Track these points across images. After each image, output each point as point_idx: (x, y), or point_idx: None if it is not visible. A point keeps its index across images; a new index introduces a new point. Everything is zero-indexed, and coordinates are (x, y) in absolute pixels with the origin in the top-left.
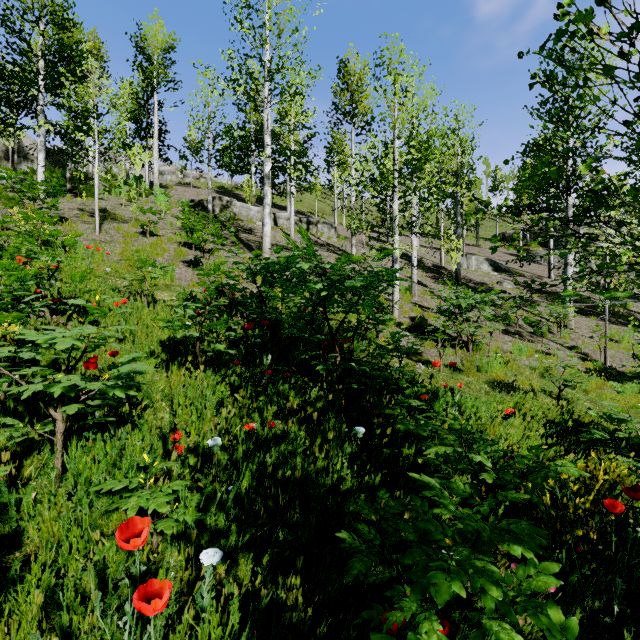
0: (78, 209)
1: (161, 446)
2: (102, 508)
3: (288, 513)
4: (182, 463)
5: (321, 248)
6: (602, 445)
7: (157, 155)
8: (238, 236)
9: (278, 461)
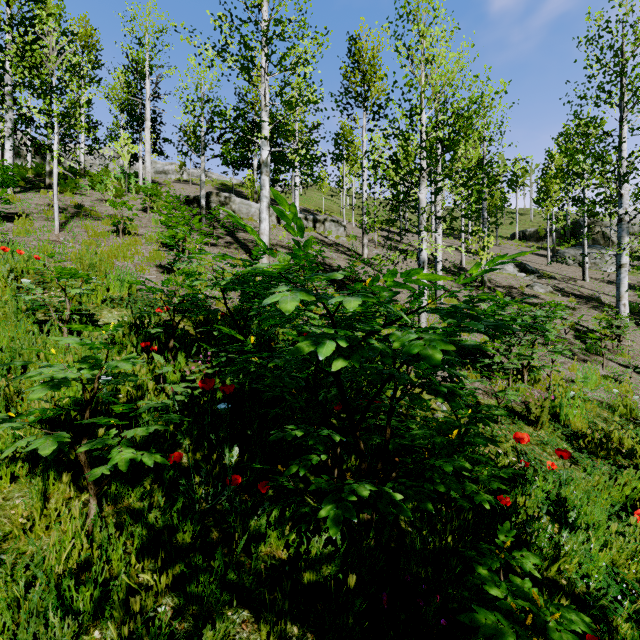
0: (48, 205)
1: None
2: None
3: None
4: None
5: (329, 248)
6: None
7: (149, 147)
8: (234, 235)
9: None
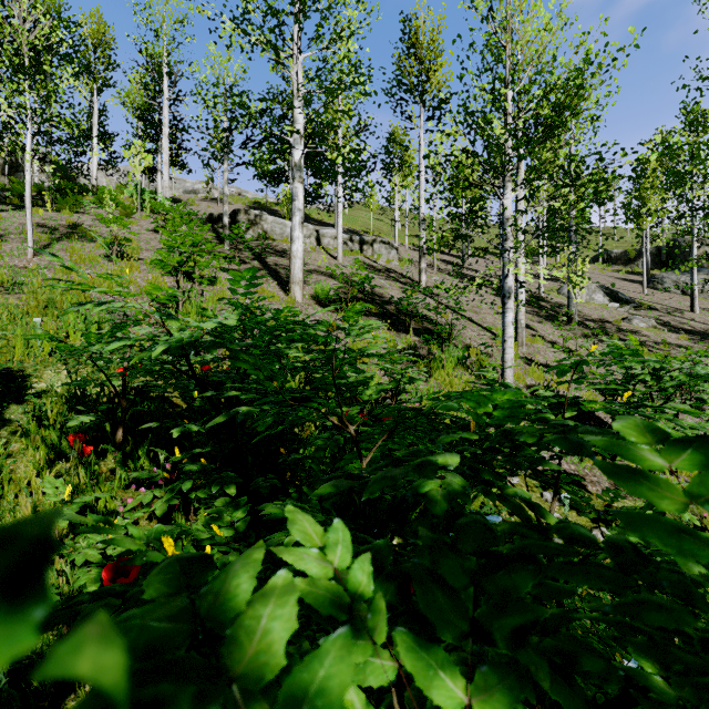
0: (35, 224)
1: None
2: None
3: None
4: None
5: (378, 275)
6: None
7: (167, 158)
8: (263, 259)
9: None
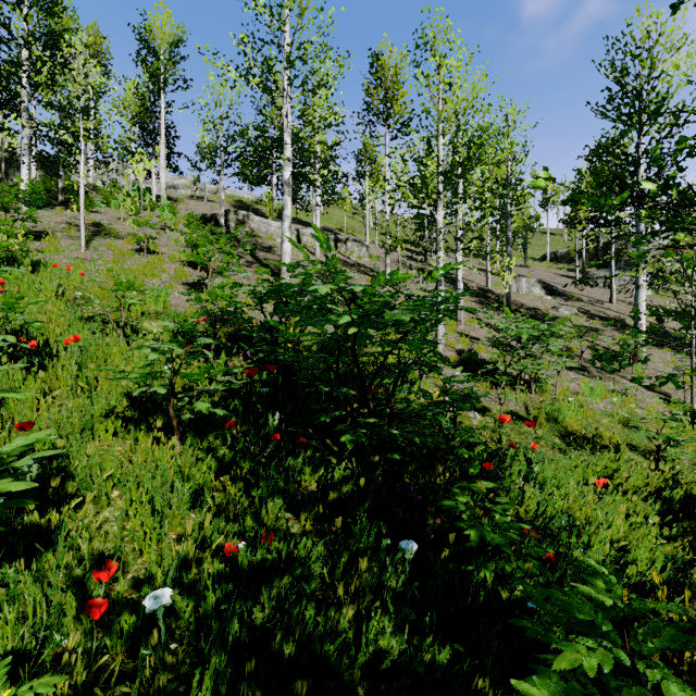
0: (67, 223)
1: (73, 597)
2: None
3: None
4: (108, 627)
5: (351, 269)
6: None
7: (164, 163)
8: (255, 255)
9: (273, 623)
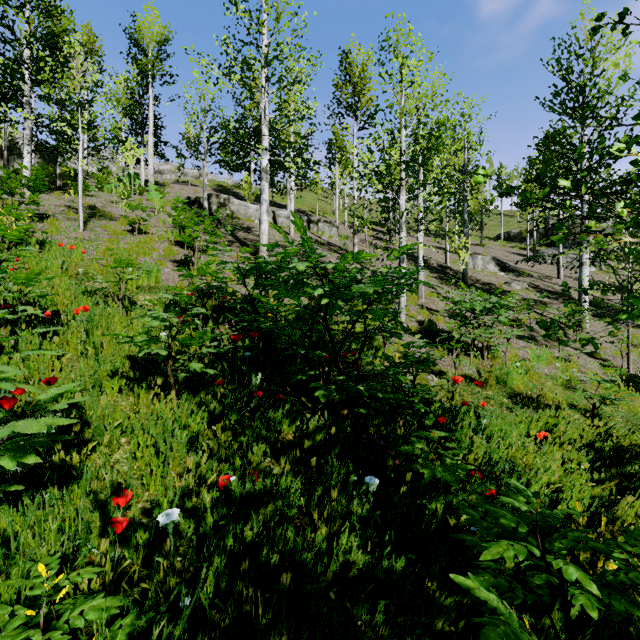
0: (65, 206)
1: (98, 517)
2: None
3: (271, 637)
4: (126, 542)
5: (322, 247)
6: None
7: (152, 151)
8: (235, 235)
9: (261, 538)
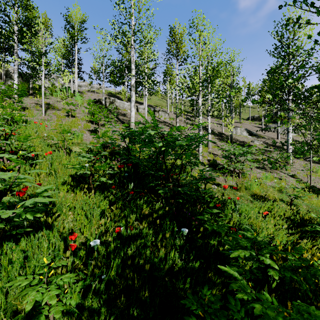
0: (35, 103)
1: (63, 244)
2: (16, 294)
3: (141, 292)
4: (75, 255)
5: (161, 123)
6: (319, 233)
7: (77, 76)
8: (118, 117)
9: (135, 253)
